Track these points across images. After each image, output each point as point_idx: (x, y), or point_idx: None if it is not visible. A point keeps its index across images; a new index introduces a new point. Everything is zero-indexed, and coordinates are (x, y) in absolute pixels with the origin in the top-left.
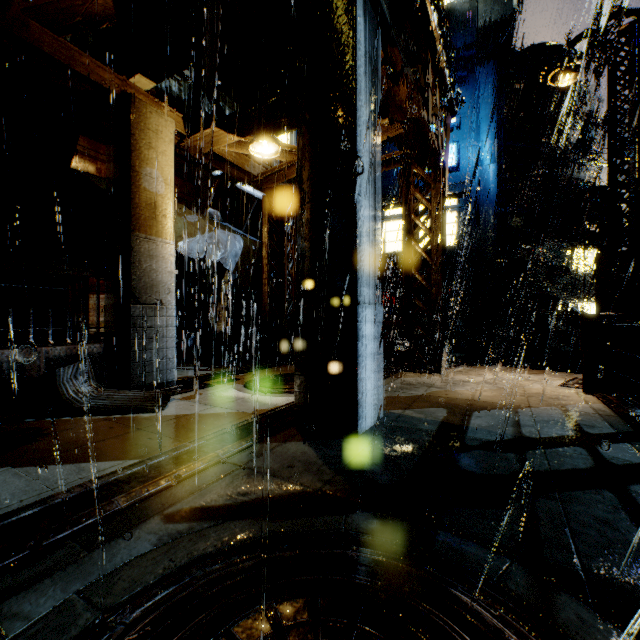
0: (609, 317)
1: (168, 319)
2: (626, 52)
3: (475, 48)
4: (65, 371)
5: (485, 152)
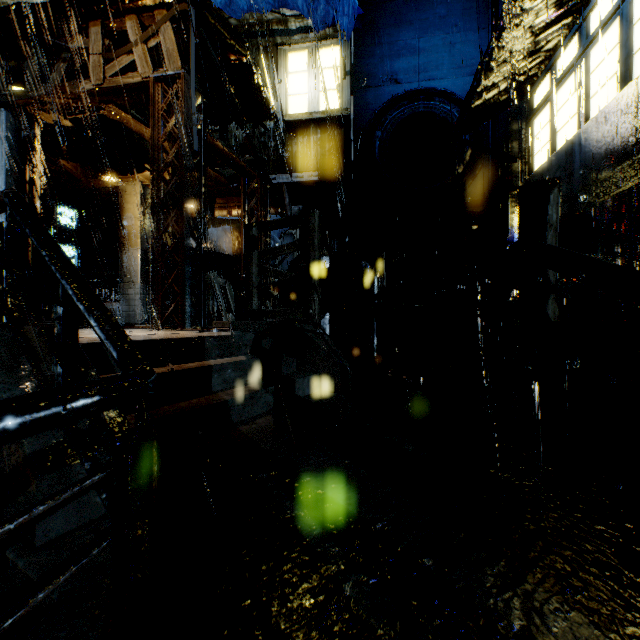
0: None
1: (136, 290)
2: None
3: None
4: None
5: None
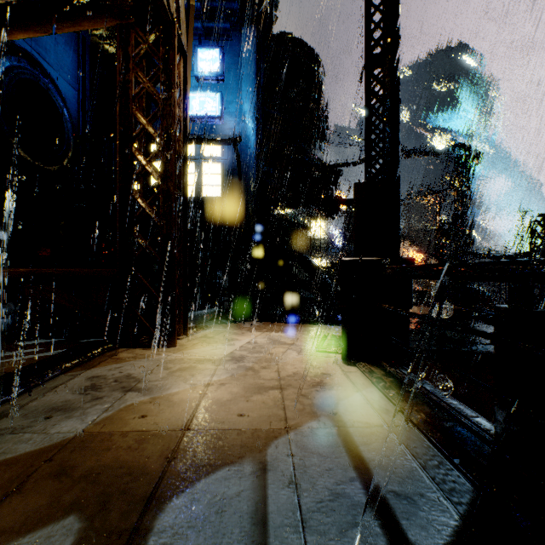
0: (370, 263)
1: None
2: None
3: (237, 2)
4: None
5: (246, 110)
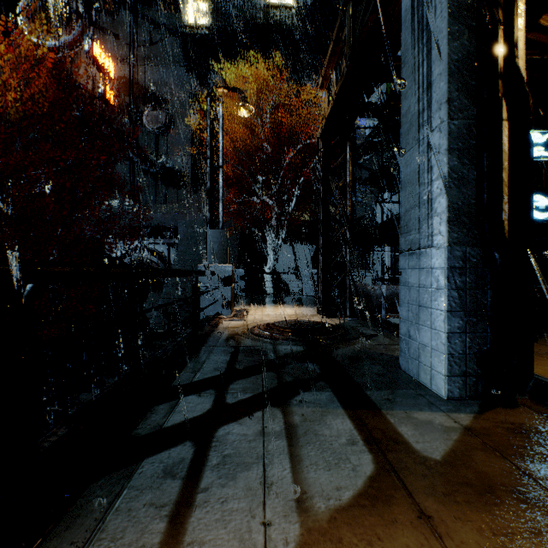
0: None
1: None
2: None
3: None
4: None
5: None
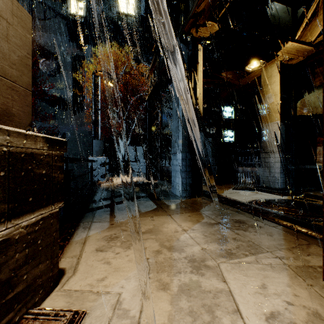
0: None
1: (275, 159)
2: None
3: None
4: (240, 174)
5: None
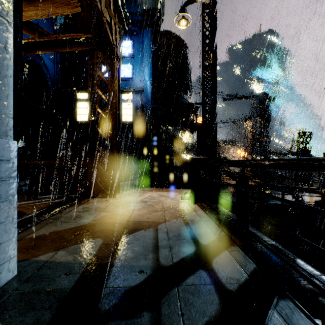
0: (203, 159)
1: None
2: (209, 16)
3: (141, 16)
4: None
5: (146, 74)
